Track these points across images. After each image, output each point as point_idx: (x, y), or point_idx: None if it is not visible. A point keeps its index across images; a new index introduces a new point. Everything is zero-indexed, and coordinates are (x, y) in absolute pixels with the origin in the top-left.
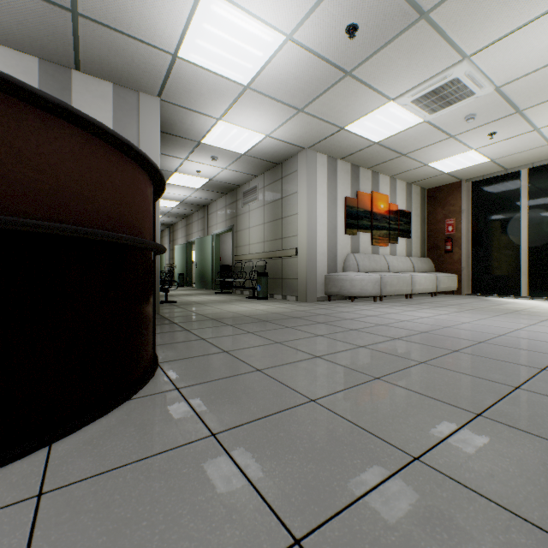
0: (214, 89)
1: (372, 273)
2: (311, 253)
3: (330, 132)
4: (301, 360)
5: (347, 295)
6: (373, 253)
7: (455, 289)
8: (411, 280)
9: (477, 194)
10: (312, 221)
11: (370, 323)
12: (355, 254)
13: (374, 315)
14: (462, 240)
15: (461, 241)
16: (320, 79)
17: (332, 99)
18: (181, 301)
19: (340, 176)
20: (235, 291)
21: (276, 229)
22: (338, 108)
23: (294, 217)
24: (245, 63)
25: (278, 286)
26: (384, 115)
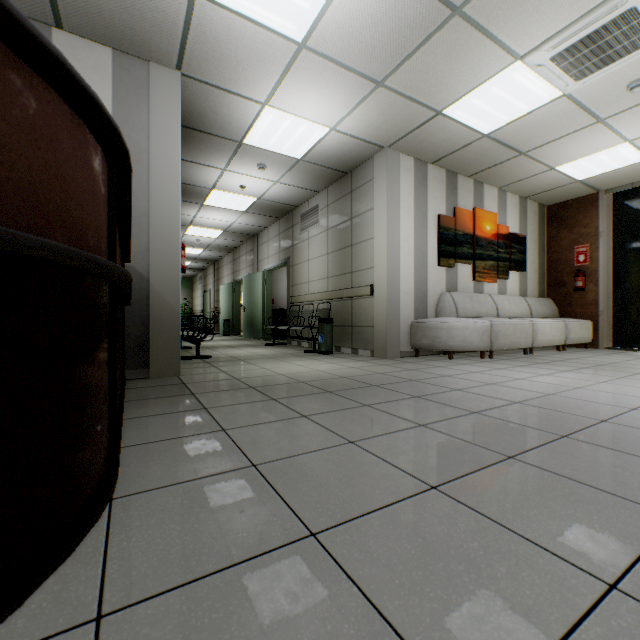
0: (255, 52)
1: (478, 319)
2: (392, 292)
3: (420, 119)
4: (403, 500)
5: (442, 350)
6: (476, 291)
7: (589, 341)
8: (531, 328)
9: (622, 210)
10: (393, 247)
11: (496, 398)
12: (452, 293)
13: (494, 382)
14: (600, 273)
15: (597, 274)
16: (412, 24)
17: (428, 62)
18: (217, 356)
19: (431, 187)
20: (290, 342)
21: (343, 261)
22: (436, 77)
23: (369, 243)
24: (298, 0)
25: (347, 336)
26: (504, 86)
